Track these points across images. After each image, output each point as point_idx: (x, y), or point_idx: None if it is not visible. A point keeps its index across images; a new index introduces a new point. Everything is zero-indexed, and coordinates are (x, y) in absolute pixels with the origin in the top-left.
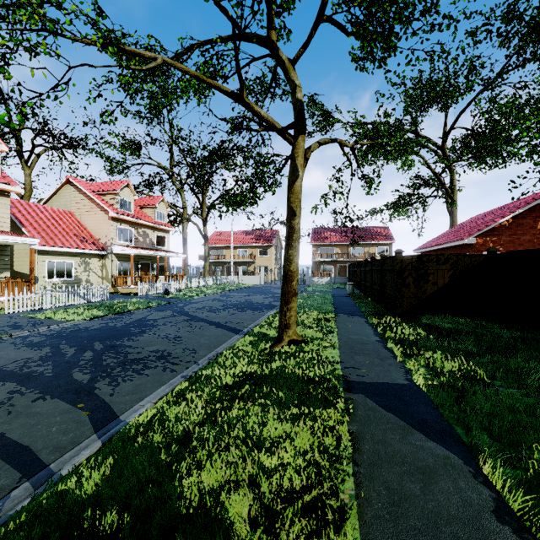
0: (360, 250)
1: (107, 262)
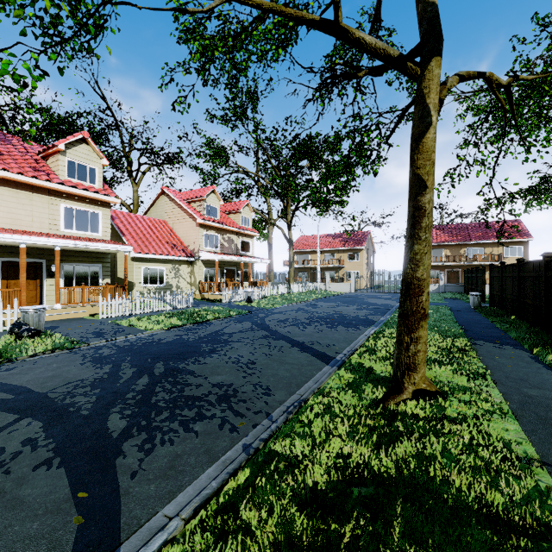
0: (479, 251)
1: (195, 269)
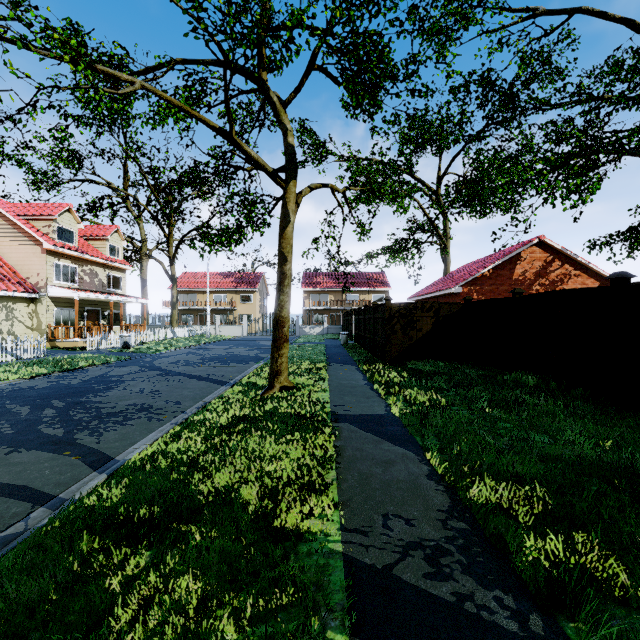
0: (356, 297)
1: (39, 308)
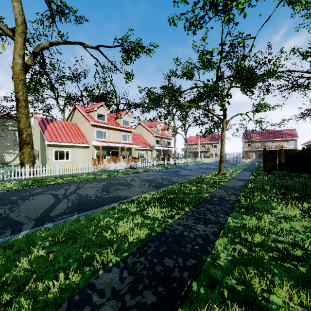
0: (274, 143)
1: (153, 152)
